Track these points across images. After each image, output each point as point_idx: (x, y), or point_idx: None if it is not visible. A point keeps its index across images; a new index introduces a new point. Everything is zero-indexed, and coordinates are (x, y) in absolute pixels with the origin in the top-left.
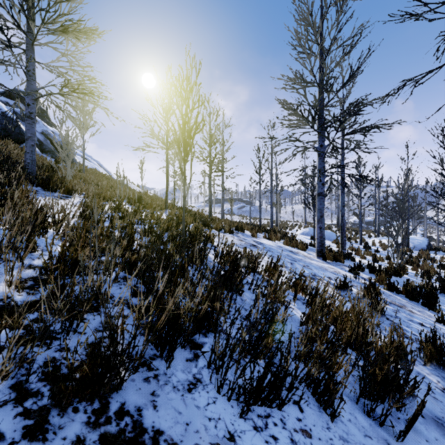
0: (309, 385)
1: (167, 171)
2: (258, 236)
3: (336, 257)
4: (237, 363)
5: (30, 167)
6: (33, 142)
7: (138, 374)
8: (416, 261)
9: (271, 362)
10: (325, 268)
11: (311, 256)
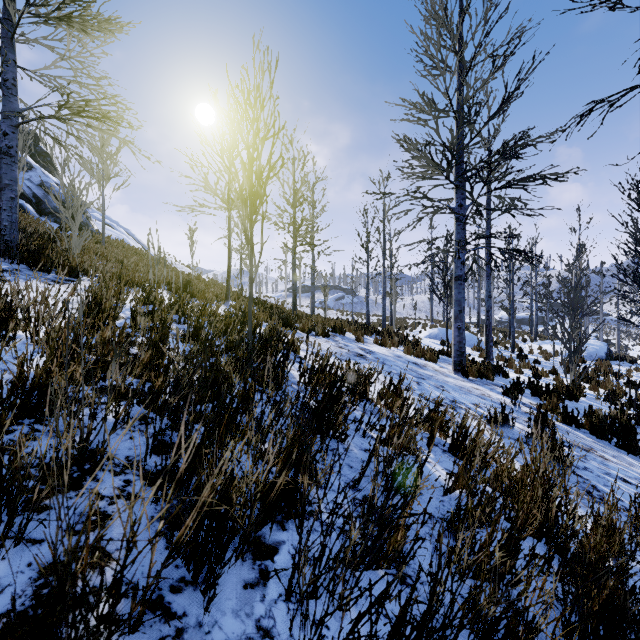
0: (474, 623)
1: (229, 243)
2: (365, 340)
3: (482, 372)
4: (344, 610)
5: (8, 233)
6: (12, 193)
7: (140, 632)
8: (595, 377)
9: (402, 575)
10: (468, 389)
11: (445, 370)
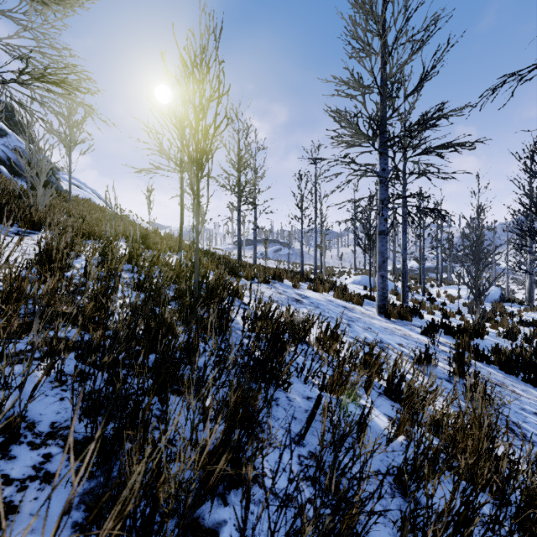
0: None
1: (181, 201)
2: (300, 286)
3: (401, 314)
4: None
5: None
6: None
7: None
8: (494, 317)
9: None
10: (392, 329)
11: (370, 313)
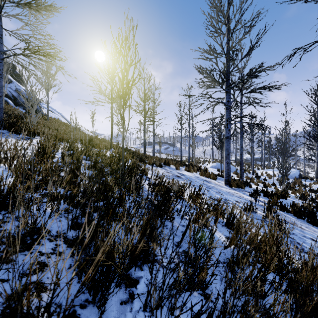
0: None
1: (111, 120)
2: (180, 169)
3: (238, 185)
4: None
5: None
6: (0, 93)
7: None
8: (294, 187)
9: (205, 294)
10: (232, 193)
11: (220, 184)
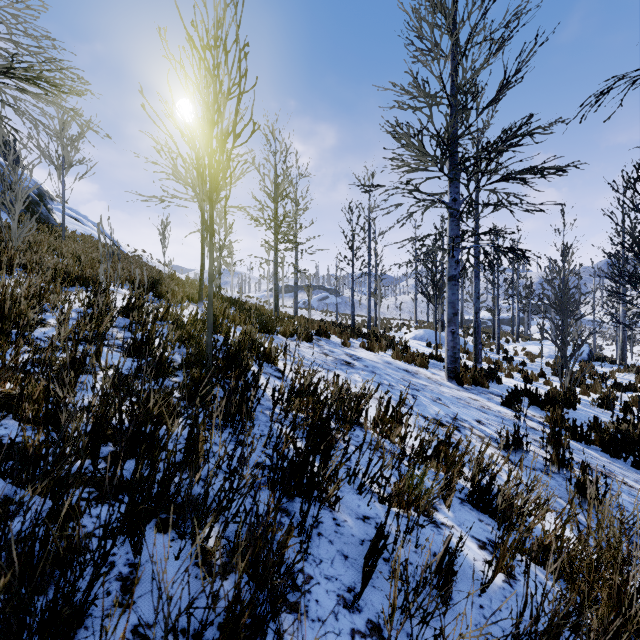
0: None
1: (202, 237)
2: (351, 344)
3: (476, 379)
4: None
5: None
6: None
7: None
8: (584, 380)
9: None
10: (466, 400)
11: (437, 377)
